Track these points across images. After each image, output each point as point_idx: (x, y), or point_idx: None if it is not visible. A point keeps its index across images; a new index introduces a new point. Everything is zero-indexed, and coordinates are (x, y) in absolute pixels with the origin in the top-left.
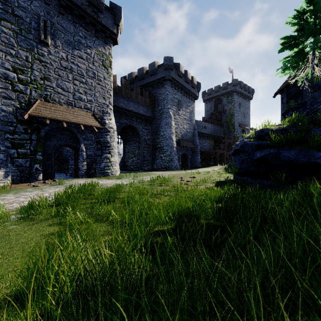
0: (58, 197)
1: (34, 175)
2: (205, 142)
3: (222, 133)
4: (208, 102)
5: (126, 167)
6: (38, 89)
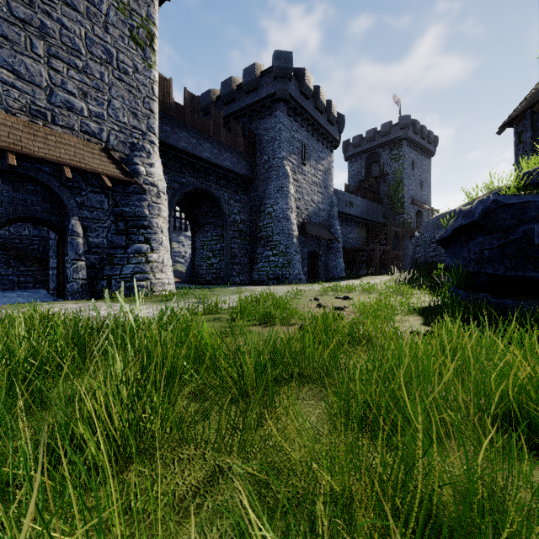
0: None
1: None
2: (352, 231)
3: (382, 215)
4: (354, 160)
5: (198, 278)
6: None
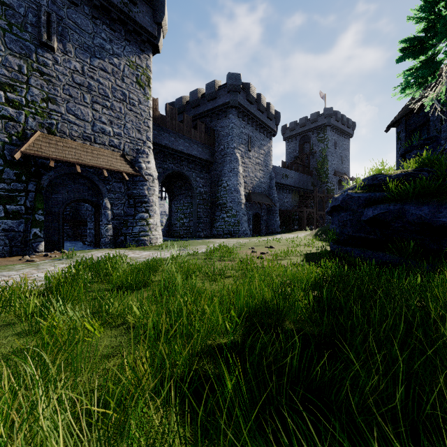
0: (53, 281)
1: (31, 244)
2: (287, 197)
3: (311, 184)
4: (290, 141)
5: (173, 233)
6: (38, 115)
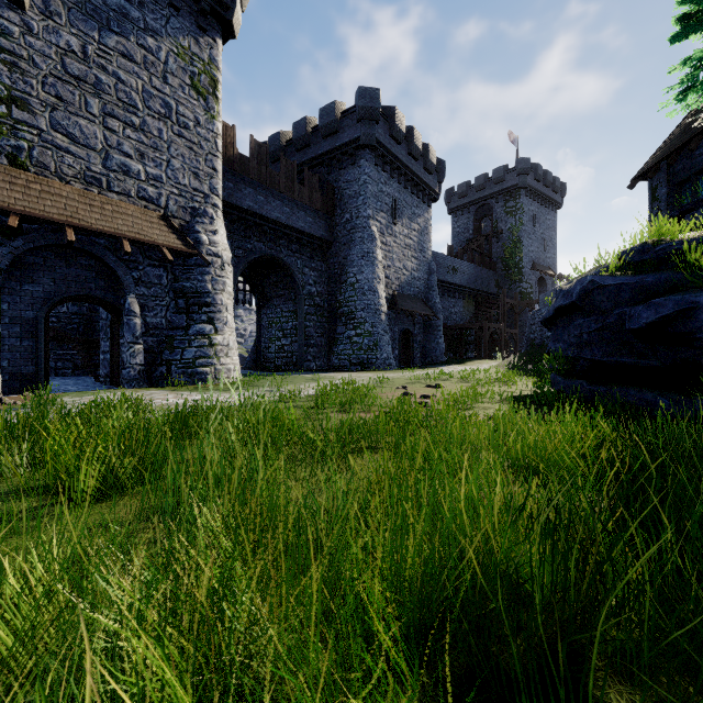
0: None
1: None
2: (455, 304)
3: (494, 284)
4: (460, 214)
5: (265, 363)
6: None
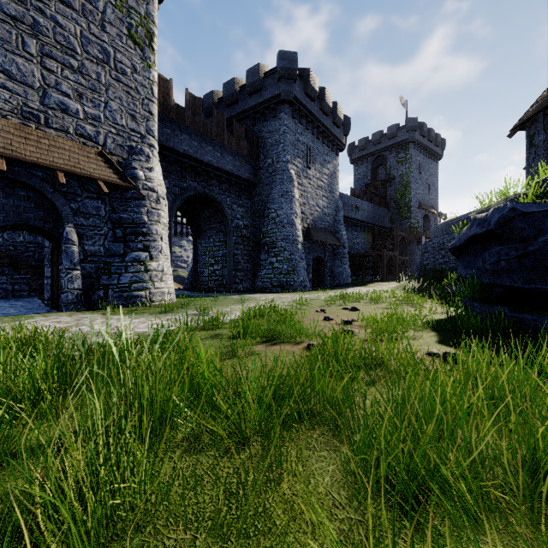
0: None
1: None
2: (357, 236)
3: (388, 220)
4: (360, 164)
5: (200, 285)
6: None
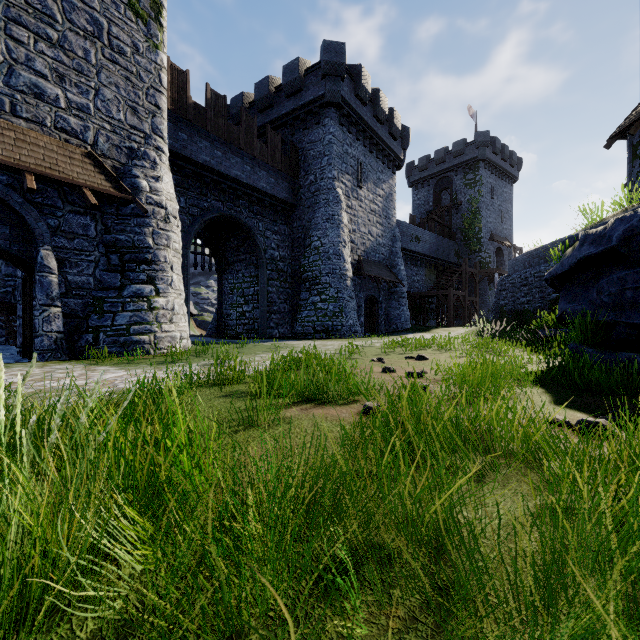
0: None
1: None
2: (418, 272)
3: (454, 253)
4: (420, 187)
5: (226, 331)
6: None
